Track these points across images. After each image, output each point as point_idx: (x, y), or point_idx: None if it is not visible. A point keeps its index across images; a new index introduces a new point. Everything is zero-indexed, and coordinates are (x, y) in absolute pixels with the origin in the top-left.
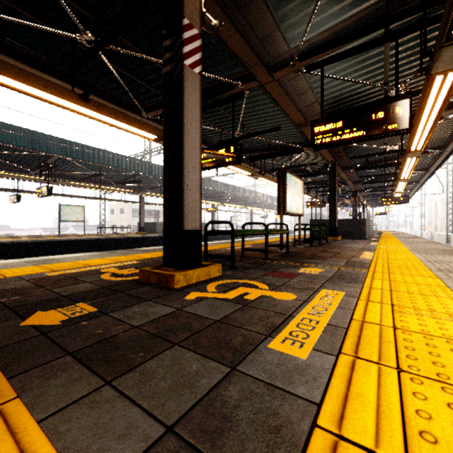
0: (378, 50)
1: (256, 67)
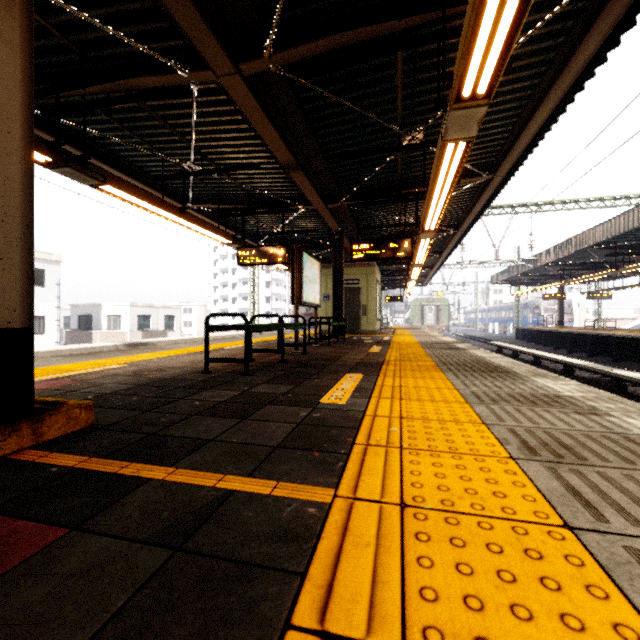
0: (236, 174)
1: (326, 215)
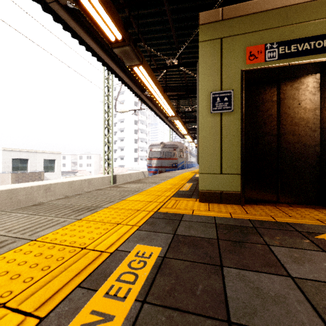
0: None
1: None
